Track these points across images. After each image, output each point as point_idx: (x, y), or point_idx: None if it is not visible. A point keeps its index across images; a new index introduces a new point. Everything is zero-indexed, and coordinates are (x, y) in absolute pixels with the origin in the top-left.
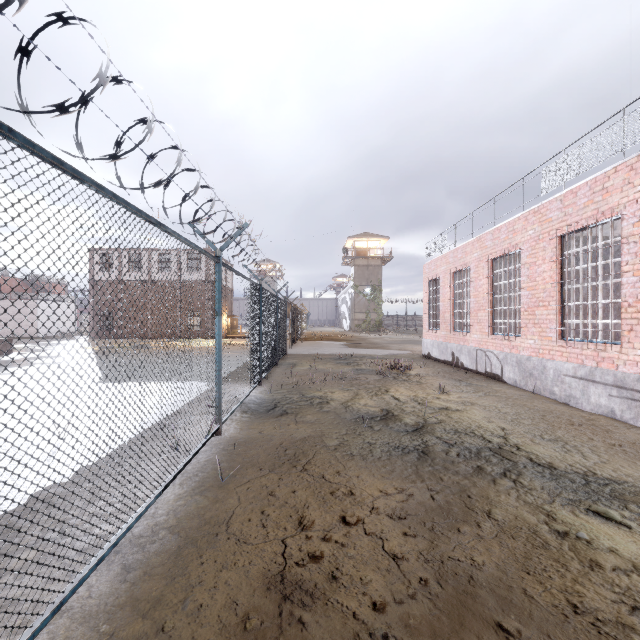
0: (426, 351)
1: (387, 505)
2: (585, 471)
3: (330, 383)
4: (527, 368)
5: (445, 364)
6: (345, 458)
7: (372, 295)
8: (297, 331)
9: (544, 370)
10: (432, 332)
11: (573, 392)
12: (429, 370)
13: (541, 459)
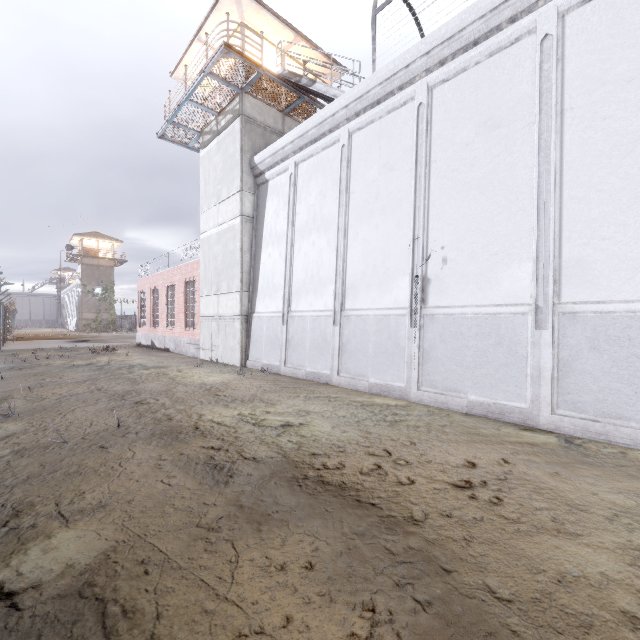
0: (139, 341)
1: (78, 375)
2: (157, 365)
3: (53, 359)
4: (177, 342)
5: (148, 347)
6: (62, 372)
7: (104, 295)
8: (6, 331)
9: (181, 342)
10: (142, 328)
11: (187, 350)
12: (132, 350)
13: (146, 365)
